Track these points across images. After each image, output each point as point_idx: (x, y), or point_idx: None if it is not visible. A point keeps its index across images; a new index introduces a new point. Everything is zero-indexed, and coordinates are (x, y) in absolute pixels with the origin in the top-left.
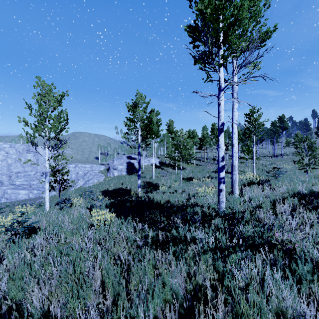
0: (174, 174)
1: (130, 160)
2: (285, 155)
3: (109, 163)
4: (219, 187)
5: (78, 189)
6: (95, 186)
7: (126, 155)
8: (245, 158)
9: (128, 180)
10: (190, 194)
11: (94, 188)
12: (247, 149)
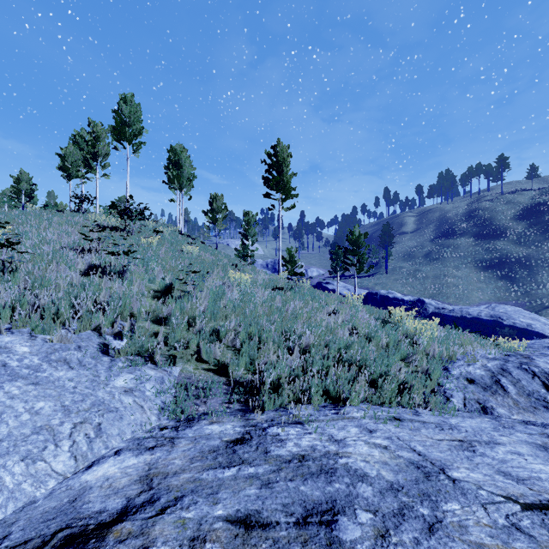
0: None
1: None
2: None
3: None
4: None
5: None
6: None
7: None
8: None
9: None
10: None
11: None
12: None
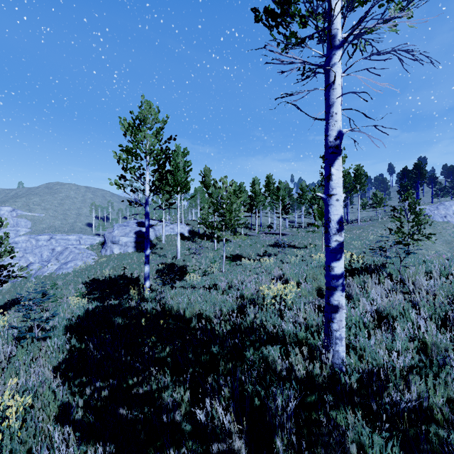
0: (211, 249)
1: (141, 228)
2: (361, 221)
3: (105, 233)
4: (329, 300)
5: (45, 279)
6: (77, 272)
7: (135, 221)
8: (317, 225)
9: (136, 261)
10: (245, 296)
11: (74, 276)
12: (320, 212)
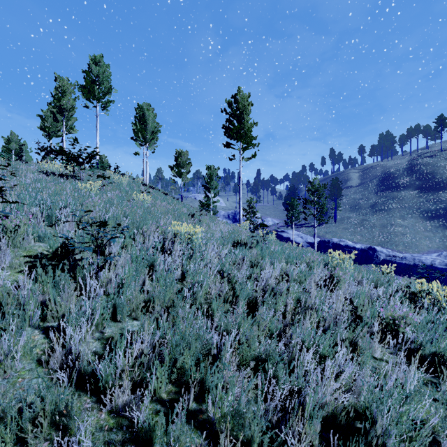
0: None
1: None
2: None
3: None
4: None
5: None
6: None
7: None
8: None
9: None
10: None
11: None
12: None
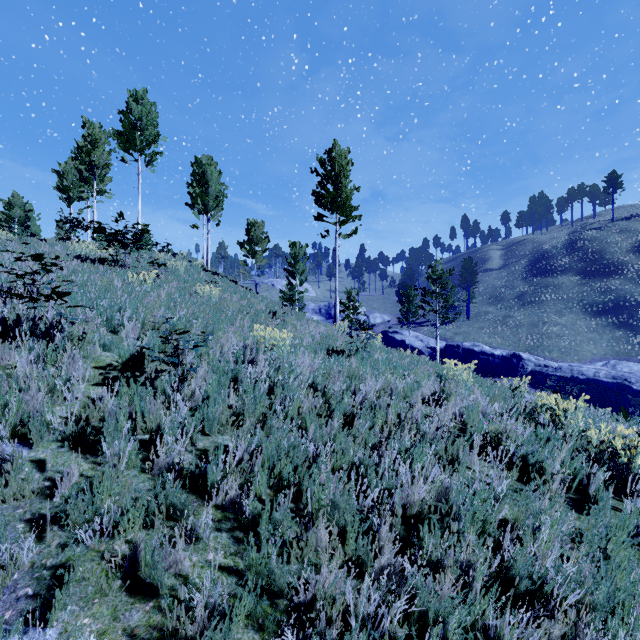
0: None
1: None
2: None
3: None
4: None
5: None
6: None
7: None
8: None
9: None
10: None
11: None
12: None
